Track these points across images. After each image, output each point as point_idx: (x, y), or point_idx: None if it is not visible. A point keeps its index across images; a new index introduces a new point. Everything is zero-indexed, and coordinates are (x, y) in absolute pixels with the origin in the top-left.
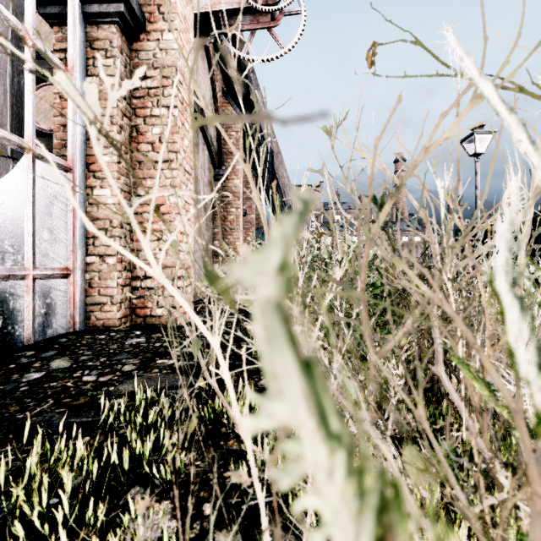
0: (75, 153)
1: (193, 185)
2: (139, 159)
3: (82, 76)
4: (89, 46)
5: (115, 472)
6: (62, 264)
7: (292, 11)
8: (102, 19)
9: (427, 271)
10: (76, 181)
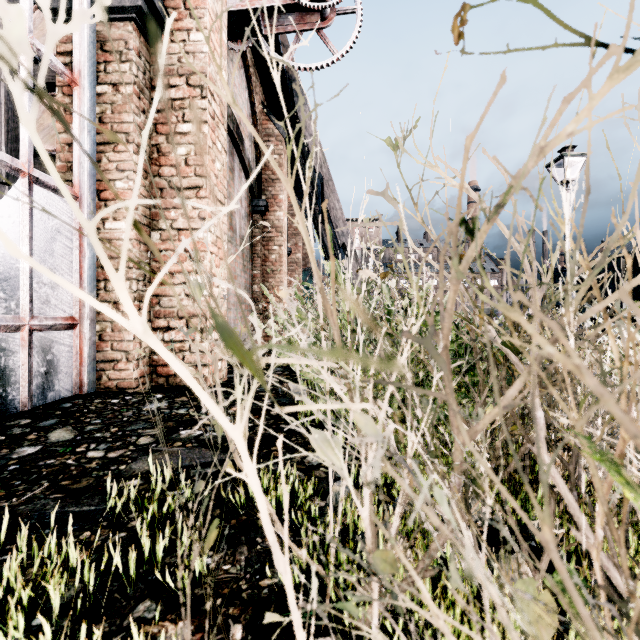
0: (83, 177)
1: (228, 218)
2: (161, 185)
3: (91, 84)
4: (99, 48)
5: (120, 581)
6: (66, 312)
7: (345, 9)
8: (116, 14)
9: (555, 324)
10: (84, 211)
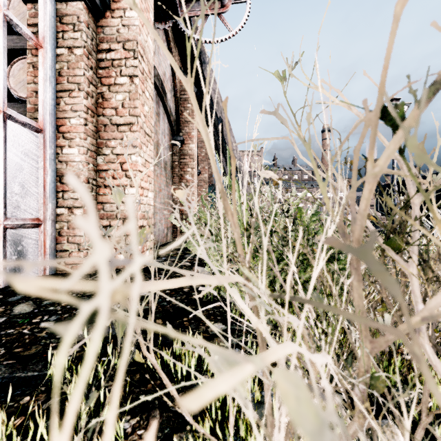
0: (46, 116)
1: (155, 148)
2: (105, 122)
3: (52, 47)
4: (58, 21)
5: None
6: (33, 215)
7: None
8: None
9: None
10: (47, 141)
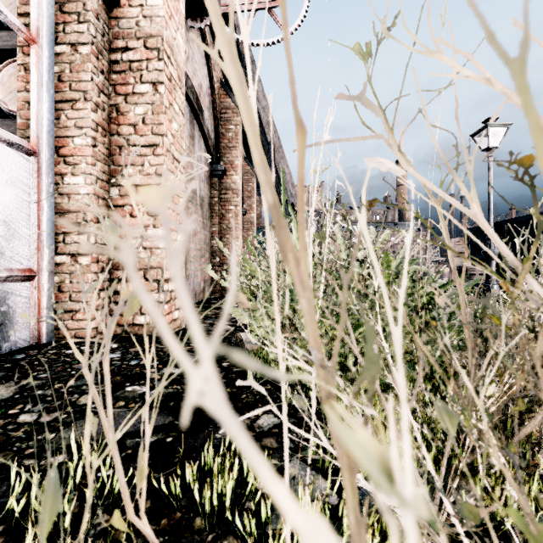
0: (41, 133)
1: (188, 180)
2: (120, 143)
3: (50, 44)
4: (58, 10)
5: None
6: (23, 264)
7: None
8: None
9: None
10: (42, 166)
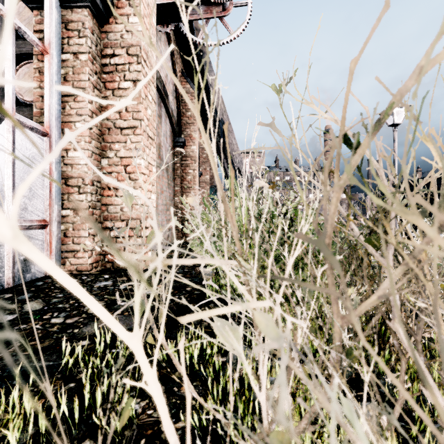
0: (52, 120)
1: (157, 150)
2: (109, 126)
3: (58, 53)
4: (64, 28)
5: (67, 424)
6: (39, 216)
7: (240, 3)
8: (76, 3)
9: None
10: (53, 144)
